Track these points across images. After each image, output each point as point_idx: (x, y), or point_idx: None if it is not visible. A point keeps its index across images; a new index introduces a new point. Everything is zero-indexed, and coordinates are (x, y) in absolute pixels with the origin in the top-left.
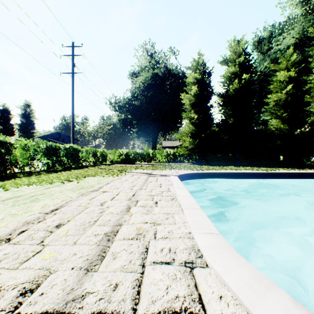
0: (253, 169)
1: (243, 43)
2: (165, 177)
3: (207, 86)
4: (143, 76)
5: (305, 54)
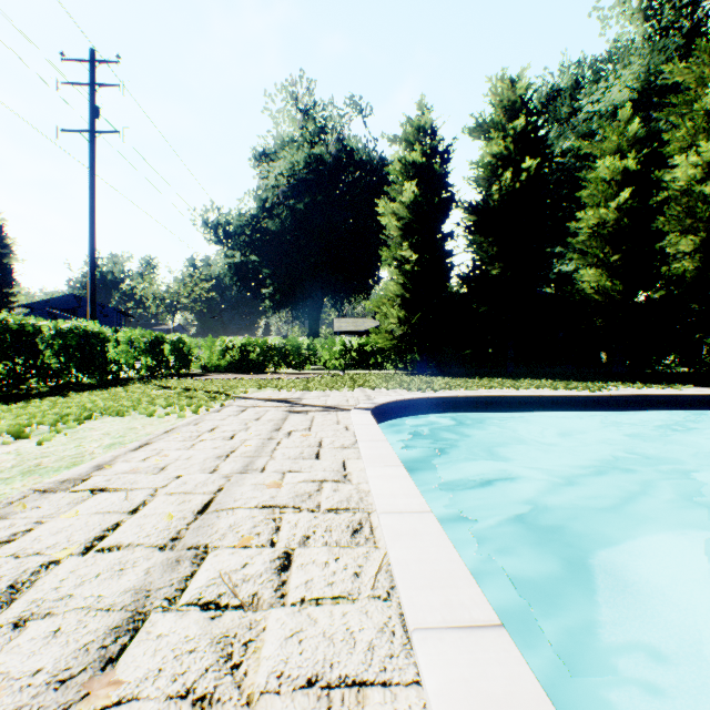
0: (556, 385)
1: (524, 87)
2: (336, 416)
3: (440, 183)
4: (286, 159)
5: (651, 127)
